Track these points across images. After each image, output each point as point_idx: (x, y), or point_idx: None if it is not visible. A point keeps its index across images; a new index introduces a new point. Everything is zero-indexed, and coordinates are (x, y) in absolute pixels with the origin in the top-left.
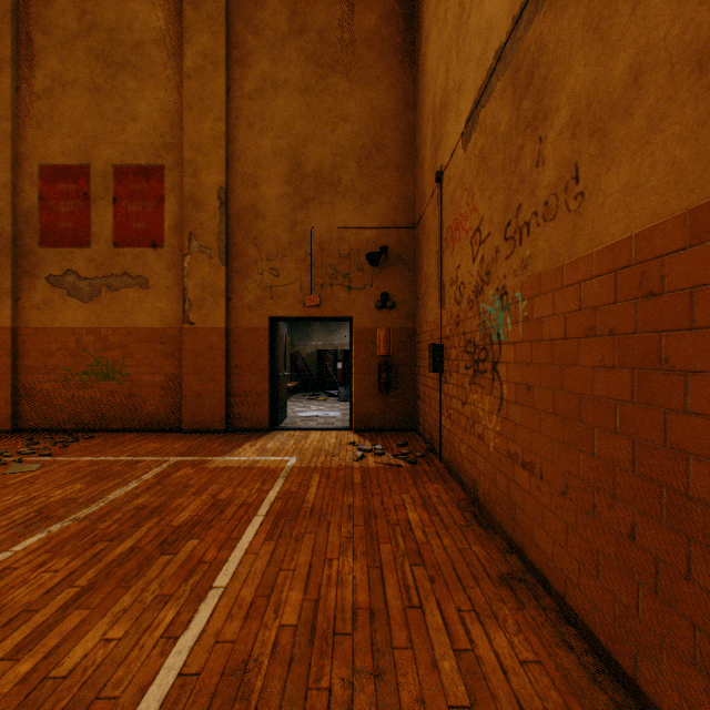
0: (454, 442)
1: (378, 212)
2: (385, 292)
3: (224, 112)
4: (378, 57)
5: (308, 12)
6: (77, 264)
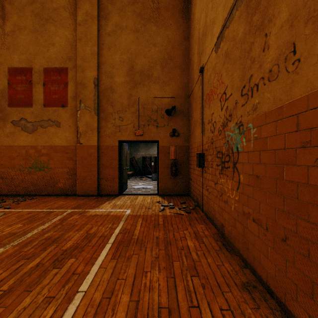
0: (210, 203)
1: (171, 90)
2: (174, 128)
3: (96, 41)
4: (171, 14)
5: None
6: (26, 115)
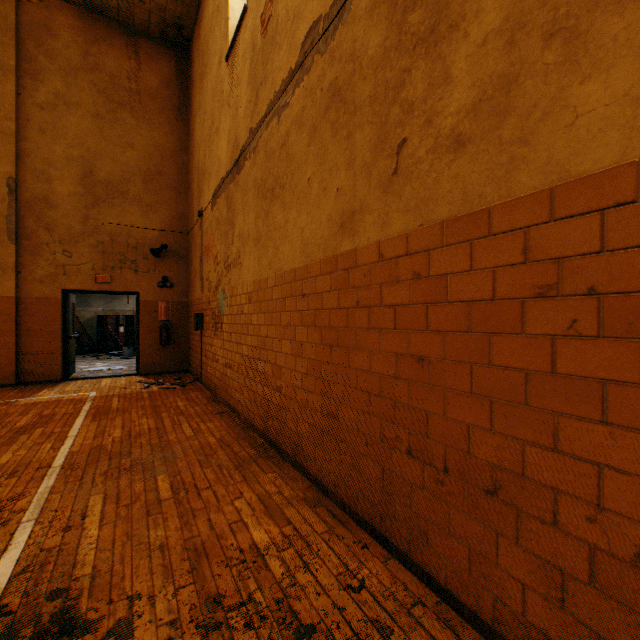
0: (208, 369)
1: (161, 219)
2: (166, 276)
3: (14, 113)
4: (161, 109)
5: (101, 57)
6: None
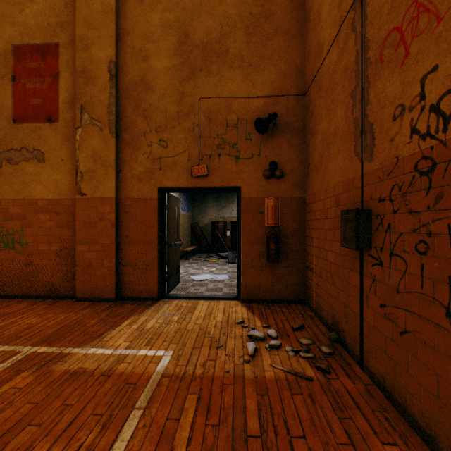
0: (409, 365)
1: (266, 80)
2: (273, 161)
3: None
4: None
5: None
6: None
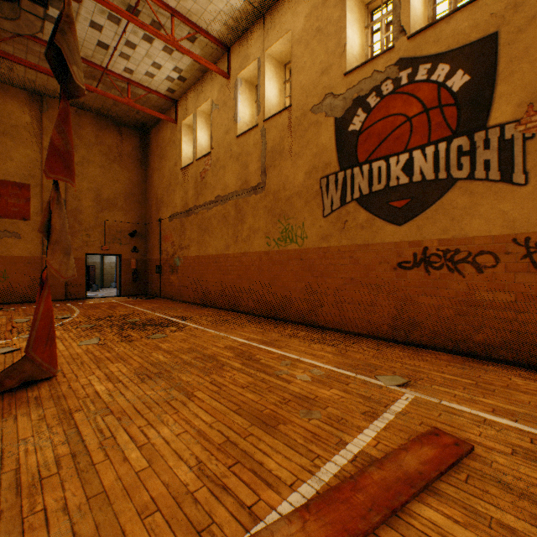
0: (166, 290)
1: (133, 217)
2: (136, 246)
3: None
4: (133, 162)
5: (104, 137)
6: None
